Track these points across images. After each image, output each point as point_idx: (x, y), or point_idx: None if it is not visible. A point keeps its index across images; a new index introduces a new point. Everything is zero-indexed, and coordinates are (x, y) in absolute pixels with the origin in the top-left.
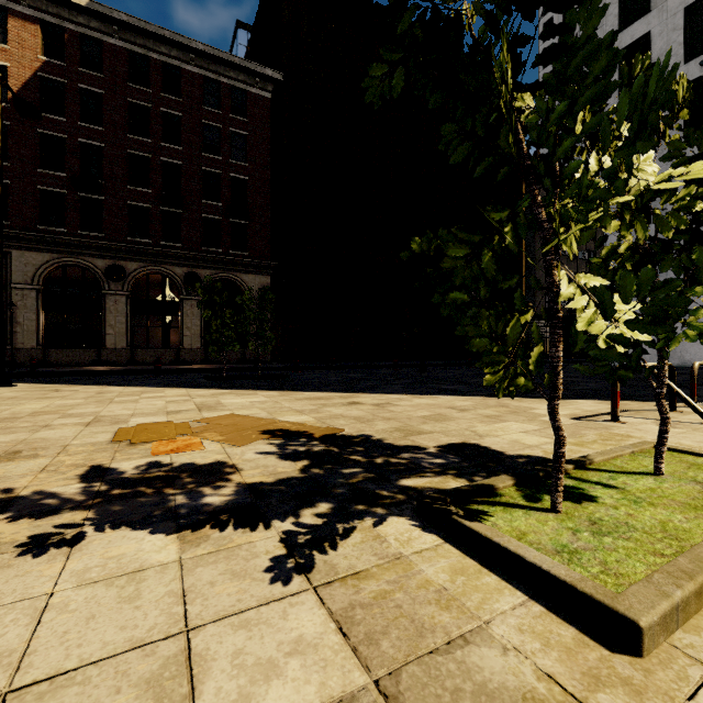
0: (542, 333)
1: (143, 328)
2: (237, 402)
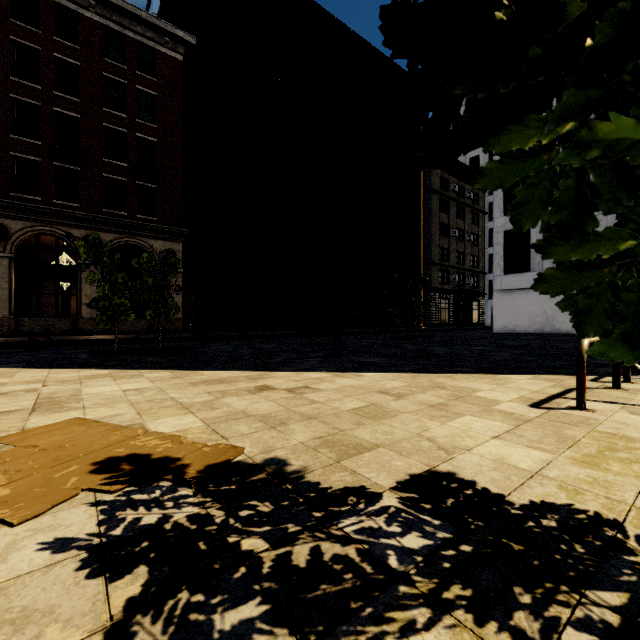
0: (436, 304)
1: (42, 296)
2: (105, 392)
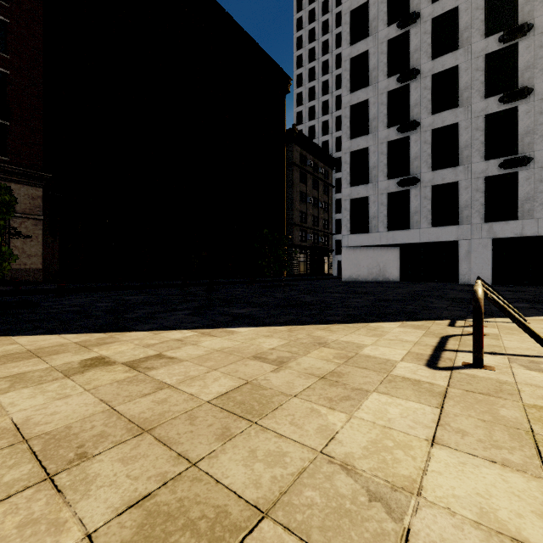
0: (297, 258)
1: None
2: None
